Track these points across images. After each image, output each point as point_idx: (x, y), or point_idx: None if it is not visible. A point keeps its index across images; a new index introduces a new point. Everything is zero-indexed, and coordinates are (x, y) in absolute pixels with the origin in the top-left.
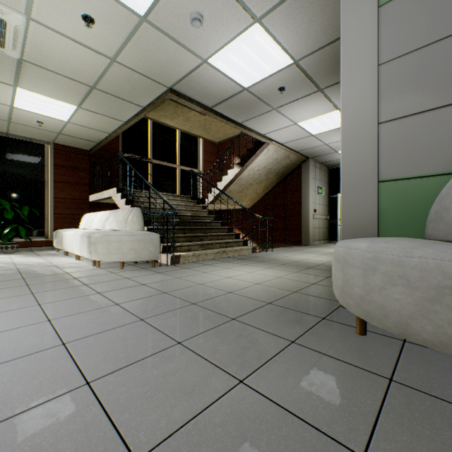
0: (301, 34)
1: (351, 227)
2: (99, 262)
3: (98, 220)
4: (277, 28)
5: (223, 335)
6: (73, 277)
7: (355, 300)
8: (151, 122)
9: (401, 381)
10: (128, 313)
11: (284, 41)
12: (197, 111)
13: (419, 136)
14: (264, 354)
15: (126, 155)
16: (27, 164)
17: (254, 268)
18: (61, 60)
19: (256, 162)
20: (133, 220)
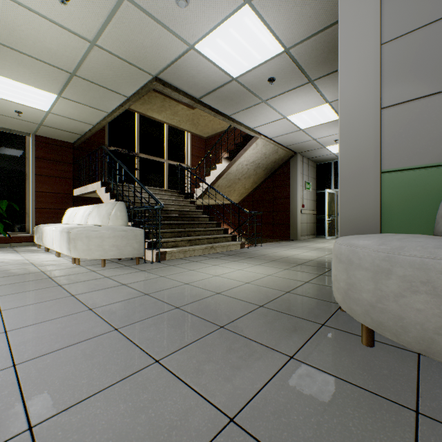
0: (293, 18)
1: (350, 222)
2: (79, 259)
3: (81, 215)
4: (268, 11)
5: (210, 349)
6: (48, 277)
7: (363, 307)
8: (138, 115)
9: (430, 413)
10: (101, 320)
11: (275, 26)
12: (185, 104)
13: (427, 122)
14: (259, 376)
15: (112, 148)
16: (7, 157)
17: (243, 265)
18: (36, 42)
19: (245, 156)
20: (117, 215)
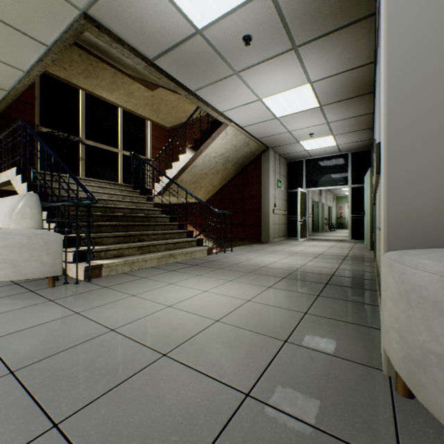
0: None
1: (409, 222)
2: None
3: None
4: None
5: None
6: None
7: None
8: (83, 93)
9: None
10: None
11: None
12: (142, 83)
13: None
14: None
15: (47, 130)
16: None
17: (211, 282)
18: None
19: (213, 146)
20: (23, 213)
